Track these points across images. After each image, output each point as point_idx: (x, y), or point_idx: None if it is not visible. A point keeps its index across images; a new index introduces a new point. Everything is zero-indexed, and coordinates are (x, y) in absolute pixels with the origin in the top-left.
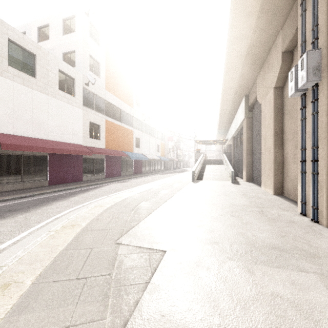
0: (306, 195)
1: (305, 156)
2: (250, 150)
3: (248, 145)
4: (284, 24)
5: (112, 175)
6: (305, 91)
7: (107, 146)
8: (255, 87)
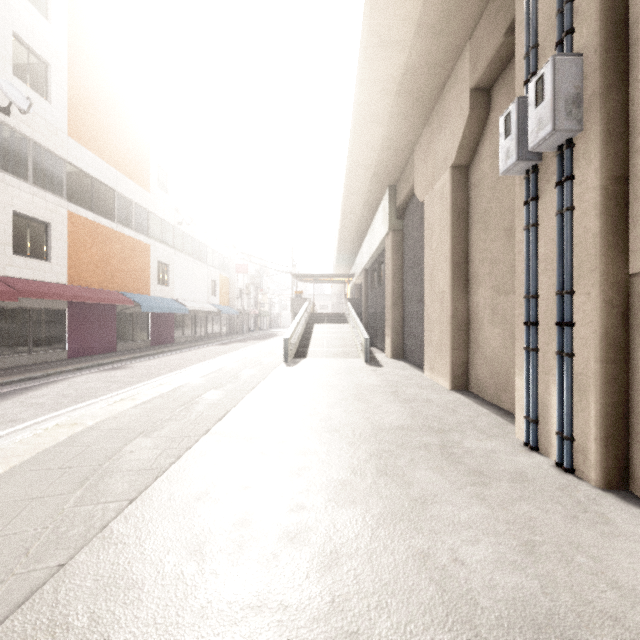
0: (539, 403)
1: (536, 311)
2: (400, 296)
3: (396, 285)
4: (475, 27)
5: (90, 349)
6: (537, 162)
7: (75, 279)
8: (411, 168)
